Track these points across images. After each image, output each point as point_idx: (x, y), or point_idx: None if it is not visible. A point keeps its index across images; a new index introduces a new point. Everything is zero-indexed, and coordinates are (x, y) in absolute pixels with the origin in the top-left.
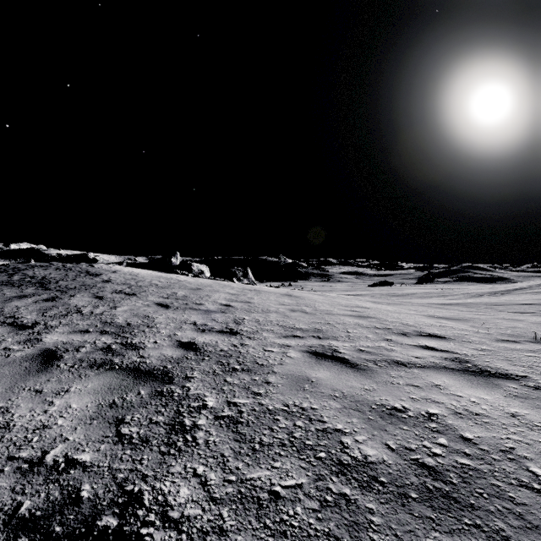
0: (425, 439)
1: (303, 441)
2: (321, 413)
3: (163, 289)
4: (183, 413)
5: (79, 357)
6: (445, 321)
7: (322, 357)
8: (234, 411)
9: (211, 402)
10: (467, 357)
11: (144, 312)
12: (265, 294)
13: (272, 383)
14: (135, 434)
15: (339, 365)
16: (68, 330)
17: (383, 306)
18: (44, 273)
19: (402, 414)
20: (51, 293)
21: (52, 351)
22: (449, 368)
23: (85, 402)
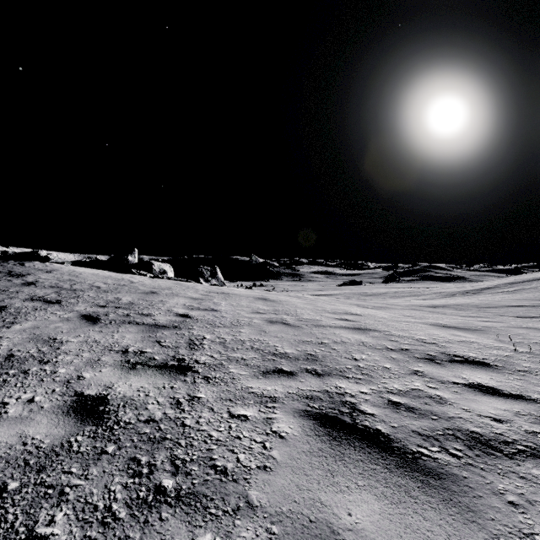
0: None
1: None
2: None
3: (104, 293)
4: None
5: None
6: (460, 333)
7: (339, 434)
8: None
9: None
10: None
11: (52, 331)
12: (236, 298)
13: None
14: None
15: (381, 462)
16: None
17: (373, 311)
18: None
19: None
20: None
21: None
22: None
23: None
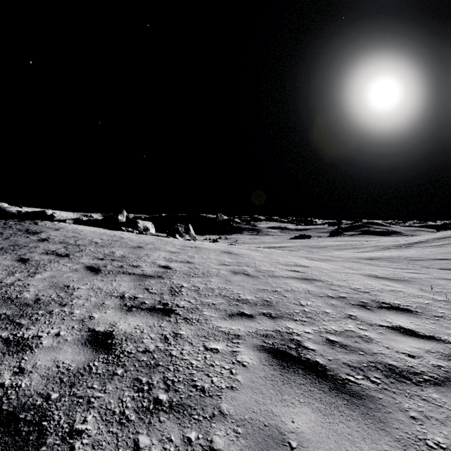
0: None
1: None
2: None
3: (102, 248)
4: None
5: None
6: (389, 283)
7: (287, 364)
8: None
9: None
10: None
11: (66, 280)
12: (206, 252)
13: None
14: None
15: (318, 385)
16: None
17: (318, 263)
18: None
19: None
20: None
21: None
22: None
23: None
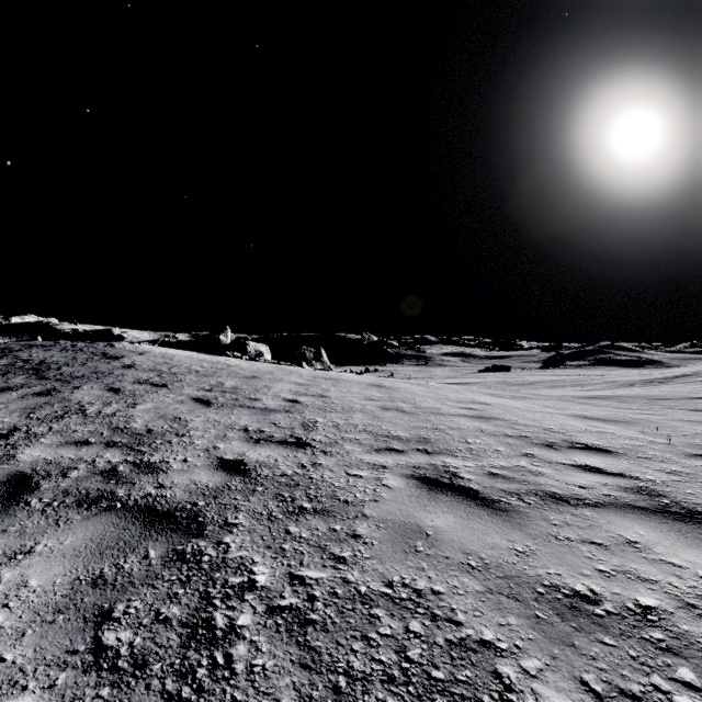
0: (653, 671)
1: (425, 671)
2: (451, 603)
3: (206, 378)
4: (214, 600)
5: (65, 486)
6: (600, 424)
7: (437, 488)
8: (301, 595)
9: (263, 576)
10: (656, 487)
11: (174, 412)
12: (346, 384)
13: (363, 537)
14: (125, 646)
15: (465, 502)
16: (58, 441)
17: (508, 401)
18: (44, 355)
19: (594, 608)
20: (47, 384)
21: (26, 476)
22: (637, 508)
23: (54, 575)
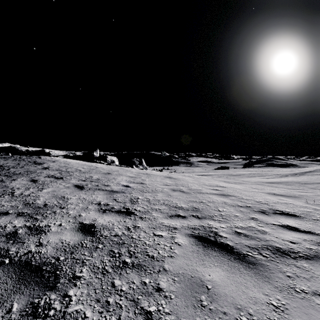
0: None
1: None
2: None
3: (84, 174)
4: None
5: None
6: (283, 198)
7: (208, 245)
8: None
9: None
10: None
11: (62, 193)
12: (154, 177)
13: (164, 291)
14: None
15: (227, 257)
16: None
17: (233, 185)
18: (3, 162)
19: None
20: None
21: None
22: None
23: None
